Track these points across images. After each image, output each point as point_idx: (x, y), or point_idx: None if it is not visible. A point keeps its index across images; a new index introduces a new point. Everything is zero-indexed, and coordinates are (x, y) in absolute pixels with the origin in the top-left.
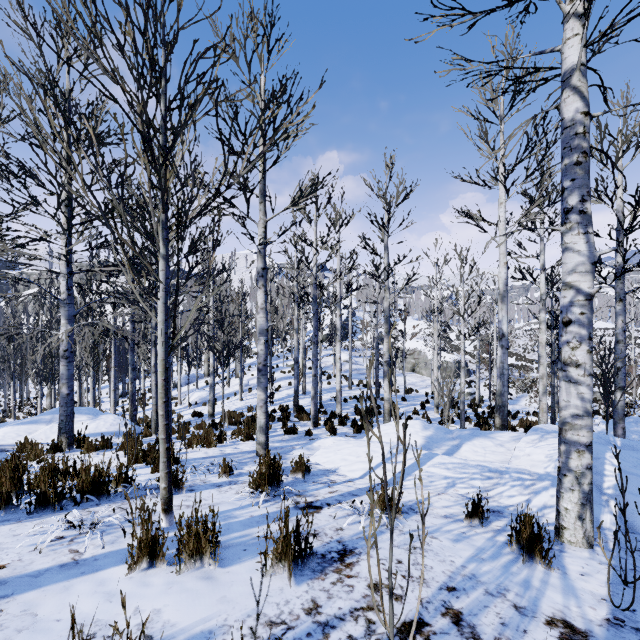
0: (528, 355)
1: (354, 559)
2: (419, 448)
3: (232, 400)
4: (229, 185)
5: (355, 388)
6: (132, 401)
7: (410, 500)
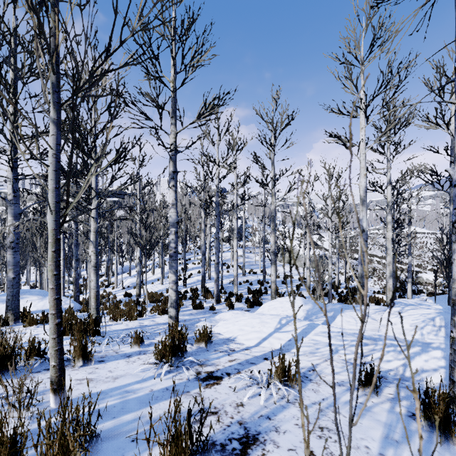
0: (370, 251)
1: (259, 451)
2: (302, 319)
3: (155, 284)
4: (122, 41)
5: (247, 275)
6: (75, 285)
7: (302, 367)
